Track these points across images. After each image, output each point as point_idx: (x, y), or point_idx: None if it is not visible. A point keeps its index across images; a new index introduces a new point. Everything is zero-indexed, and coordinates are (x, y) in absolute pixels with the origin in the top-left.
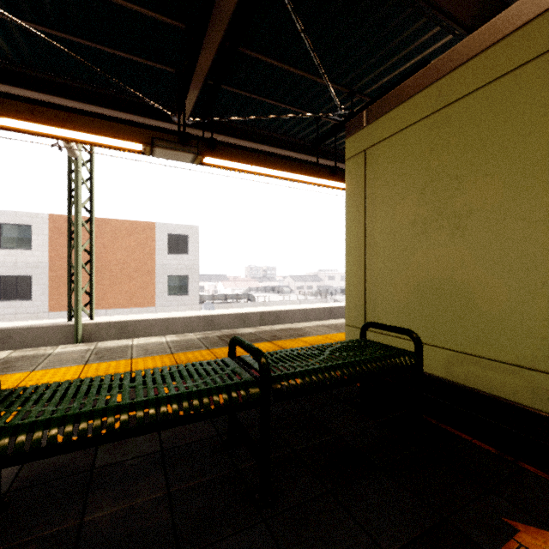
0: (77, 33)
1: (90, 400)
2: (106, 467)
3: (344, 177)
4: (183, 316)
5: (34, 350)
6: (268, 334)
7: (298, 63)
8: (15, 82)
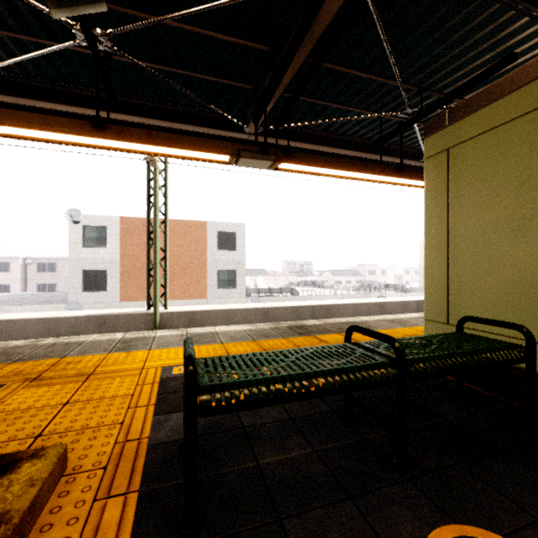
0: (176, 65)
1: (270, 369)
2: (253, 427)
3: (410, 174)
4: (241, 308)
5: (140, 333)
6: (333, 327)
7: (370, 68)
8: (122, 110)
